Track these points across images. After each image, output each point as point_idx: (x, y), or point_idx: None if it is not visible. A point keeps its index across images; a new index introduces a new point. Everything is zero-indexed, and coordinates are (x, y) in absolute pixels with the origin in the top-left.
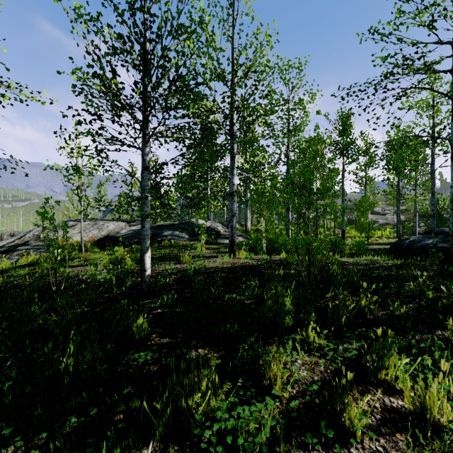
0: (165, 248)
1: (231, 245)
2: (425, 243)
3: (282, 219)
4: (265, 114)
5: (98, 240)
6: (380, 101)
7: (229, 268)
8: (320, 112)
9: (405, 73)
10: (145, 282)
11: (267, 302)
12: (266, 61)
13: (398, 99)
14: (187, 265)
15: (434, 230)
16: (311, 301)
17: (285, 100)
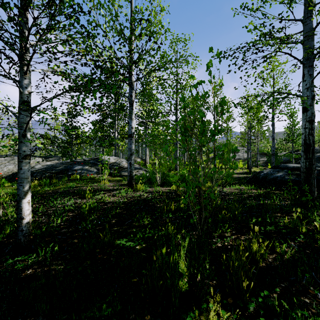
0: (73, 182)
1: (129, 180)
2: (276, 176)
3: (173, 162)
4: (159, 69)
5: (11, 174)
6: (252, 61)
7: (125, 203)
8: (212, 49)
9: (270, 40)
10: (22, 232)
11: (156, 263)
12: (159, 22)
13: (265, 61)
14: (87, 200)
15: (279, 165)
16: (202, 247)
17: (175, 58)
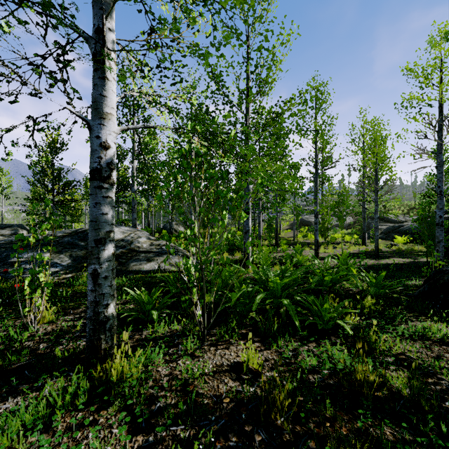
0: None
1: (91, 334)
2: None
3: None
4: None
5: None
6: None
7: None
8: None
9: None
10: None
11: None
12: None
13: None
14: None
15: None
16: None
17: None
